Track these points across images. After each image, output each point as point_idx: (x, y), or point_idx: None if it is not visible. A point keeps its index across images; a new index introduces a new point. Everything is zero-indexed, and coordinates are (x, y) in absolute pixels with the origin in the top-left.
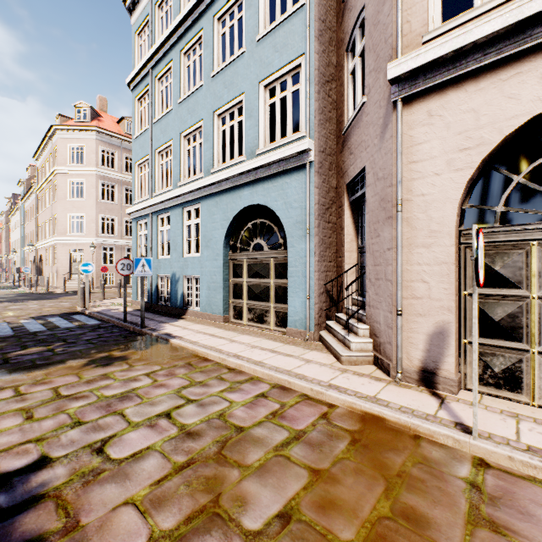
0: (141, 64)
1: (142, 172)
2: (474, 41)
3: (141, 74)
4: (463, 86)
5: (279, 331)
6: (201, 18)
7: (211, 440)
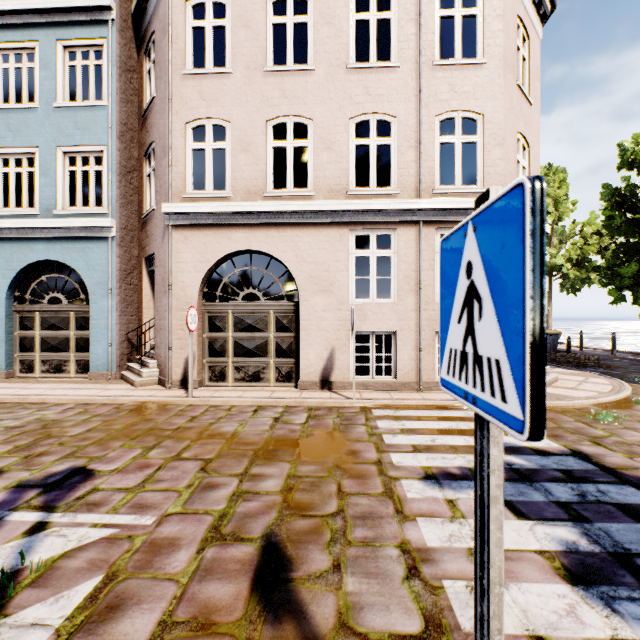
0: None
1: None
2: (203, 212)
3: None
4: (201, 229)
5: (81, 377)
6: None
7: (35, 426)
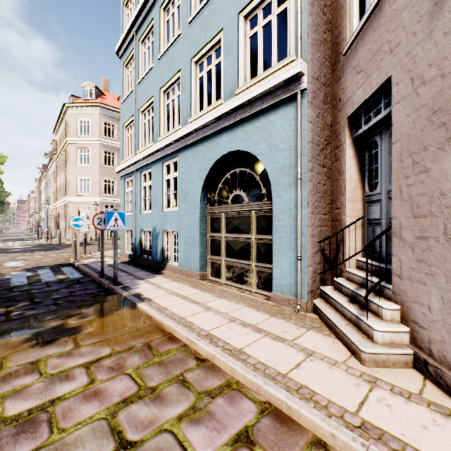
0: (126, 30)
1: (129, 133)
2: None
3: (127, 40)
4: None
5: (261, 294)
6: None
7: None
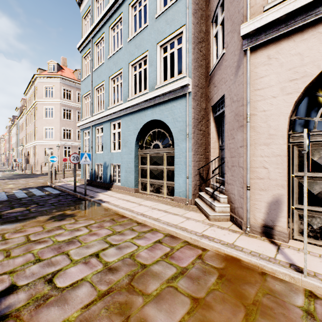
0: (85, 36)
1: (86, 101)
2: (301, 7)
3: (86, 41)
4: (292, 38)
5: (169, 198)
6: (122, 6)
7: (124, 274)
